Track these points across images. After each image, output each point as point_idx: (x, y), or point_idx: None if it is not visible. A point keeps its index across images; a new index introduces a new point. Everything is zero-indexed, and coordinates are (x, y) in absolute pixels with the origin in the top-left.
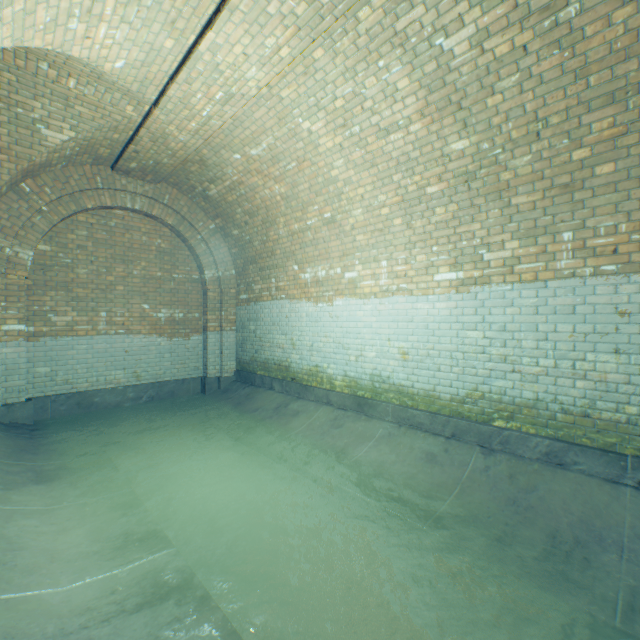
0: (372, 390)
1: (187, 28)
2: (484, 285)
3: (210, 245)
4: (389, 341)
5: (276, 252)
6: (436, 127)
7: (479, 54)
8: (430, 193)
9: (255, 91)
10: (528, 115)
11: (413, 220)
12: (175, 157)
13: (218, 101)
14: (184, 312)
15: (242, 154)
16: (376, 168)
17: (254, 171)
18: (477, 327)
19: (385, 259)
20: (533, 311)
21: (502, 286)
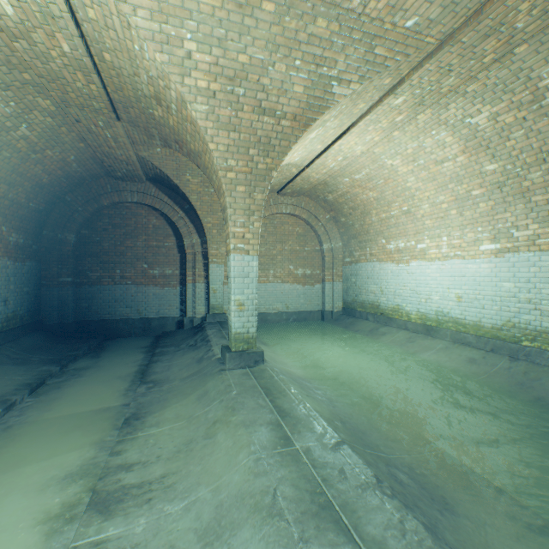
0: (436, 321)
1: (328, 140)
2: (514, 253)
3: (326, 228)
4: (448, 289)
5: (370, 231)
6: (473, 158)
7: (494, 123)
8: (474, 195)
9: (359, 154)
10: (535, 150)
11: (463, 211)
12: (311, 184)
13: (339, 161)
14: (311, 270)
15: (349, 178)
16: (436, 181)
17: (356, 186)
18: (509, 280)
19: (445, 236)
20: (548, 270)
21: (526, 253)
